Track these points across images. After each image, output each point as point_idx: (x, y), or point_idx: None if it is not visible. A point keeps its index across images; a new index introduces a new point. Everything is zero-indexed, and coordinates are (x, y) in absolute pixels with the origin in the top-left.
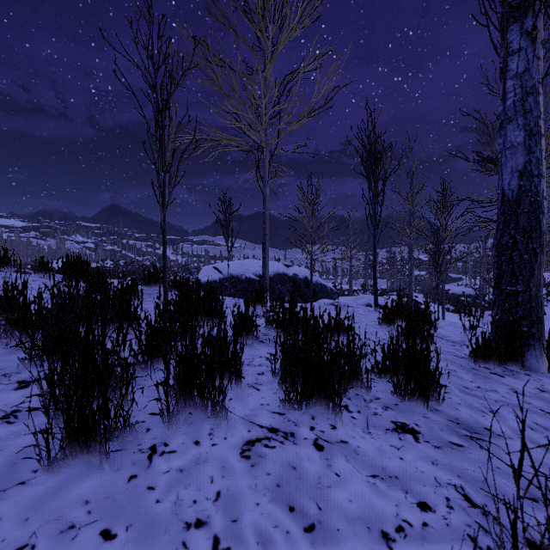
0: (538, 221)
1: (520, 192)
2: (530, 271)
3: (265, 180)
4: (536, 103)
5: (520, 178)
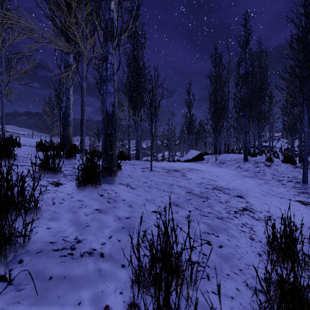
0: (68, 118)
1: (65, 111)
2: (66, 129)
3: (3, 95)
4: (68, 91)
5: (65, 108)
